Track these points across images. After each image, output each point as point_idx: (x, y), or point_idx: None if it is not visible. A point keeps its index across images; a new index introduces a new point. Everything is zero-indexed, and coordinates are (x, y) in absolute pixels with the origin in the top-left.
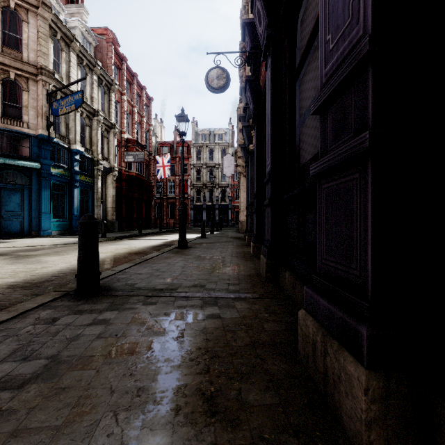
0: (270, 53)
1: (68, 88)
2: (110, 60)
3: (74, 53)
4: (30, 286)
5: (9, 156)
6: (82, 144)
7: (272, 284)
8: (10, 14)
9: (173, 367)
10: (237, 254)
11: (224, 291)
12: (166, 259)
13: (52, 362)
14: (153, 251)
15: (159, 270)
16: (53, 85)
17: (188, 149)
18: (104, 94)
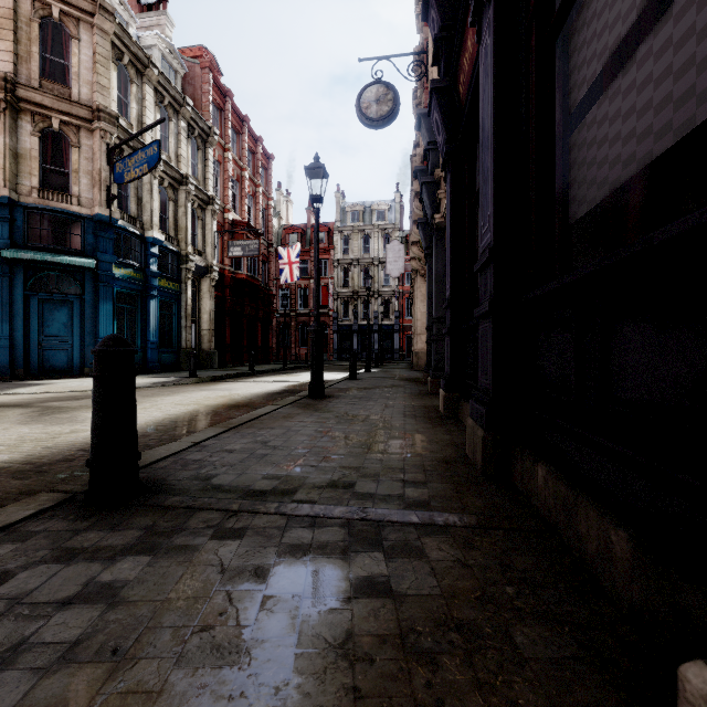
0: None
1: (140, 141)
2: (206, 97)
3: (150, 85)
4: (30, 471)
5: (51, 249)
6: (163, 229)
7: (499, 484)
8: (53, 29)
9: None
10: (414, 412)
11: (396, 503)
12: (285, 420)
13: None
14: (266, 402)
15: (267, 444)
16: (117, 137)
17: (330, 237)
18: (197, 150)
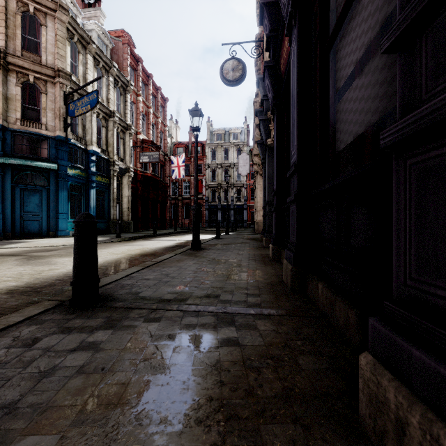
0: (295, 23)
1: (85, 90)
2: (125, 62)
3: (91, 55)
4: (30, 291)
5: (28, 157)
6: (98, 145)
7: (300, 295)
8: (30, 19)
9: (171, 436)
10: (255, 257)
11: (243, 304)
12: (178, 262)
13: (5, 416)
14: (165, 252)
15: (169, 275)
16: (70, 87)
17: (203, 149)
18: (120, 95)
